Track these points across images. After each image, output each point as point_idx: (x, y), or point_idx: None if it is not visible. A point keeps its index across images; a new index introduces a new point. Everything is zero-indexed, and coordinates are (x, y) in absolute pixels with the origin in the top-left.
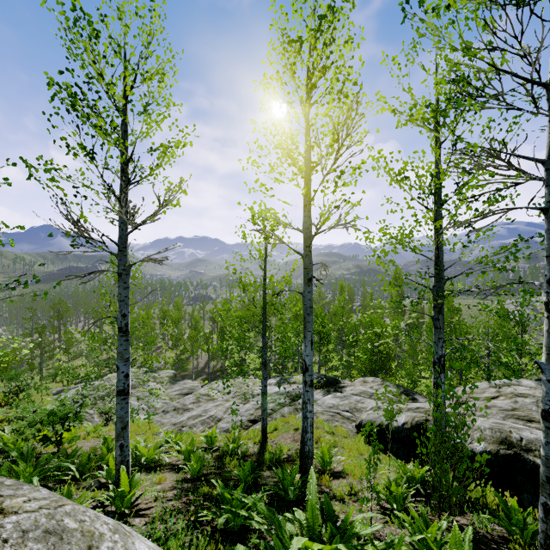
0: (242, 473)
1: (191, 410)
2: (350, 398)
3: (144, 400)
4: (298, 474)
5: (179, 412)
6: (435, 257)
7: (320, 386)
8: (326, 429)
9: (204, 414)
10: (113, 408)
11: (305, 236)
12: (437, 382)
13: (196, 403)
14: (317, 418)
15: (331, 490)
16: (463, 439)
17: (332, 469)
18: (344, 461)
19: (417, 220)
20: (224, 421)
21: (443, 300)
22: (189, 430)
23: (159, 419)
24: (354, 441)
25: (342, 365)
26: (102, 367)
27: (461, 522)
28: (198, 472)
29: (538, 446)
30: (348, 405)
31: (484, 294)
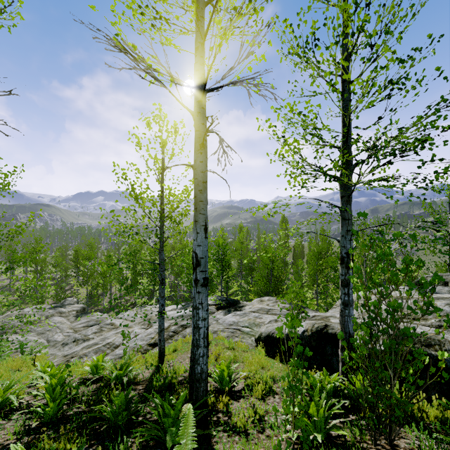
0: (113, 411)
1: (91, 340)
2: (249, 315)
3: (44, 335)
4: (186, 404)
5: (78, 343)
6: (343, 142)
7: (221, 307)
8: (227, 345)
9: (100, 342)
10: (1, 345)
11: (196, 88)
12: (346, 279)
13: (98, 333)
14: (218, 335)
15: (230, 417)
16: (412, 333)
17: (231, 388)
18: (244, 376)
19: (330, 81)
20: (122, 347)
21: (351, 188)
22: (77, 361)
23: (55, 352)
24: (254, 354)
25: (241, 292)
26: (10, 307)
27: (401, 446)
28: (55, 415)
29: (436, 340)
30: (247, 321)
31: (416, 153)
